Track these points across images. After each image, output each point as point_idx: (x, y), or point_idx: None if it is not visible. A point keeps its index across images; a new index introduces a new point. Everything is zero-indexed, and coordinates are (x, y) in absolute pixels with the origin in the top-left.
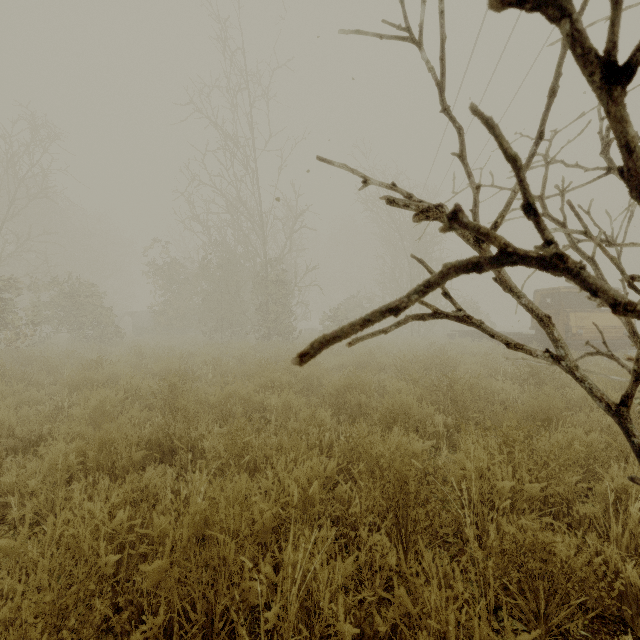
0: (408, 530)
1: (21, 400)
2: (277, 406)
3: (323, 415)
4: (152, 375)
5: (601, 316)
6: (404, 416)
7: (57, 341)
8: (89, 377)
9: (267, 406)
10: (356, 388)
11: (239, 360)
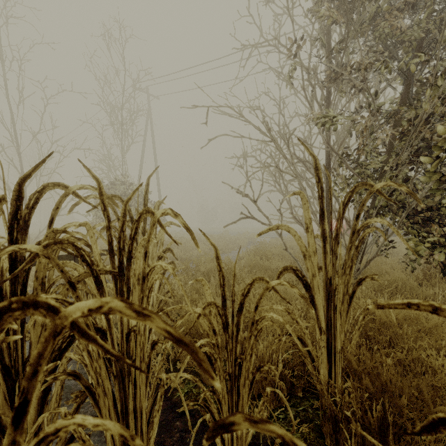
0: None
1: None
2: None
3: None
4: None
5: None
6: None
7: None
8: None
9: None
10: None
11: None
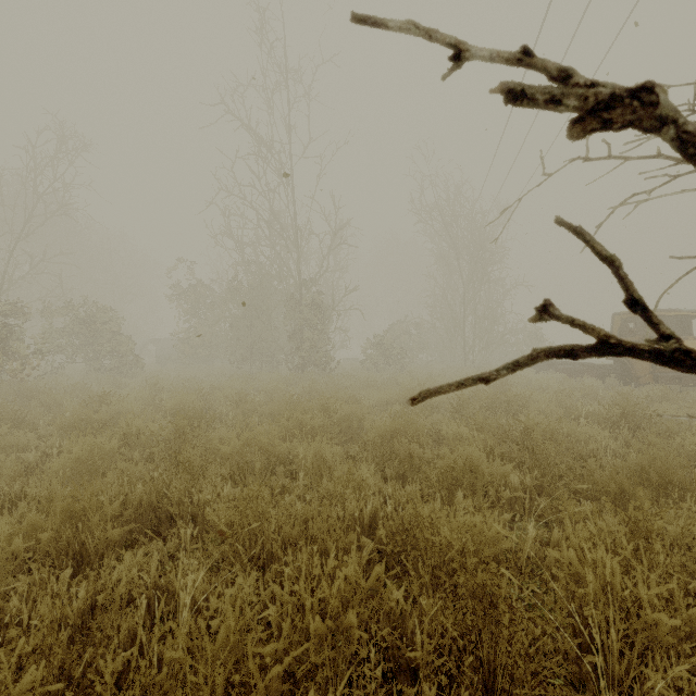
0: (497, 680)
1: (4, 445)
2: (306, 459)
3: (364, 474)
4: (165, 413)
5: (695, 344)
6: (470, 475)
7: (72, 372)
8: (87, 417)
9: (295, 456)
10: (405, 434)
11: (267, 395)
